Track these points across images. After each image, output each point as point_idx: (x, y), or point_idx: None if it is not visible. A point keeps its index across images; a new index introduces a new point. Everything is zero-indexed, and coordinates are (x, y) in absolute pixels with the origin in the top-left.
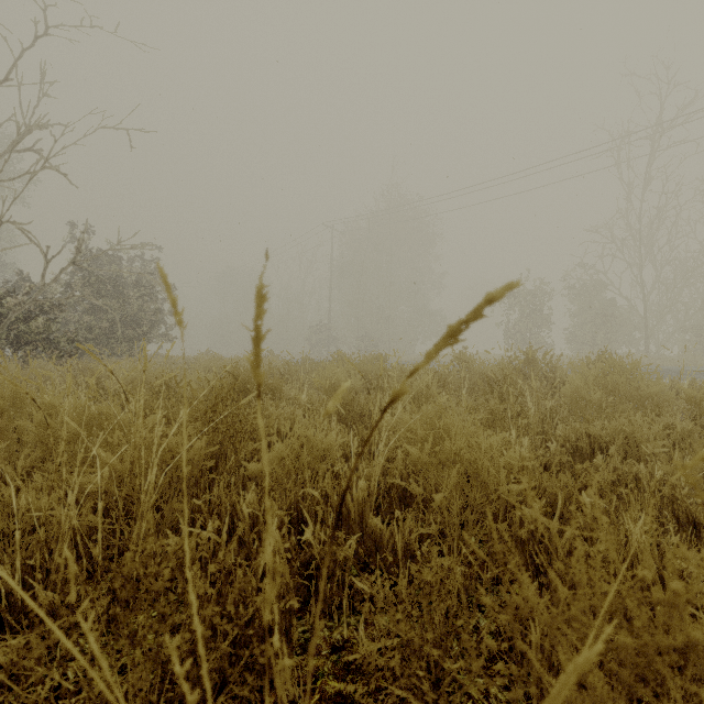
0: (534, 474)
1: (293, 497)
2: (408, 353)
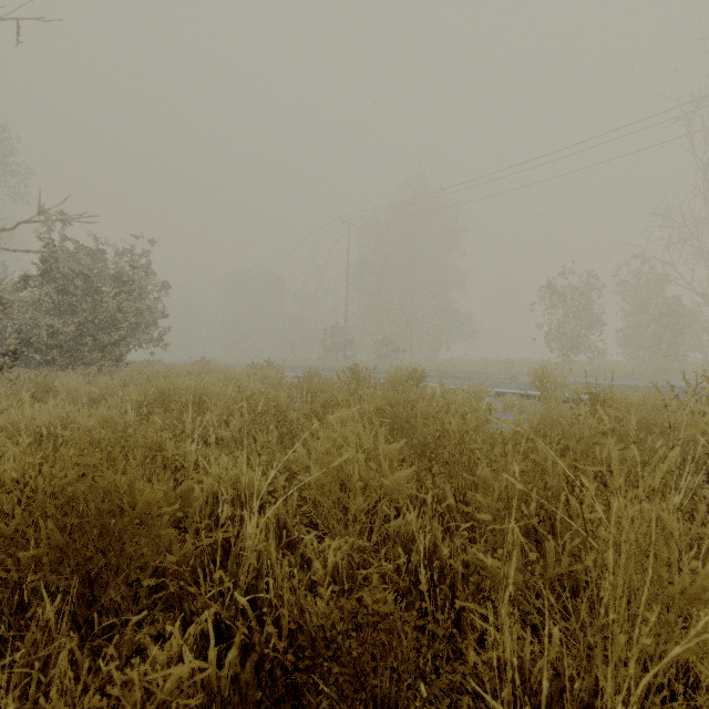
0: None
1: None
2: (431, 358)
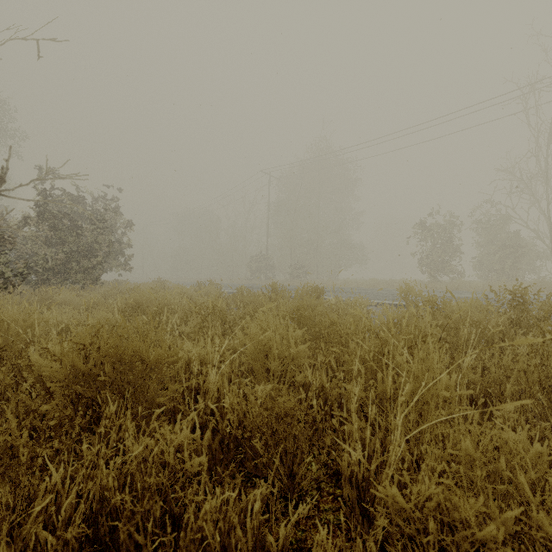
0: None
1: None
2: (333, 278)
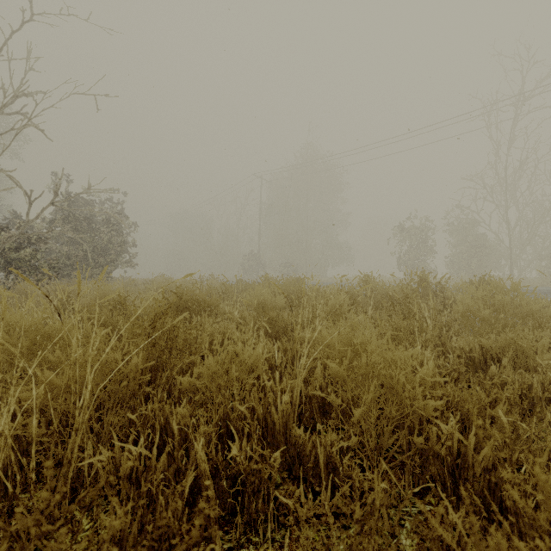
0: (445, 389)
1: (222, 410)
2: (321, 276)
